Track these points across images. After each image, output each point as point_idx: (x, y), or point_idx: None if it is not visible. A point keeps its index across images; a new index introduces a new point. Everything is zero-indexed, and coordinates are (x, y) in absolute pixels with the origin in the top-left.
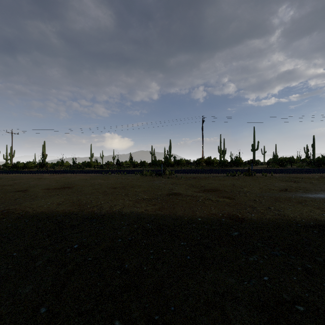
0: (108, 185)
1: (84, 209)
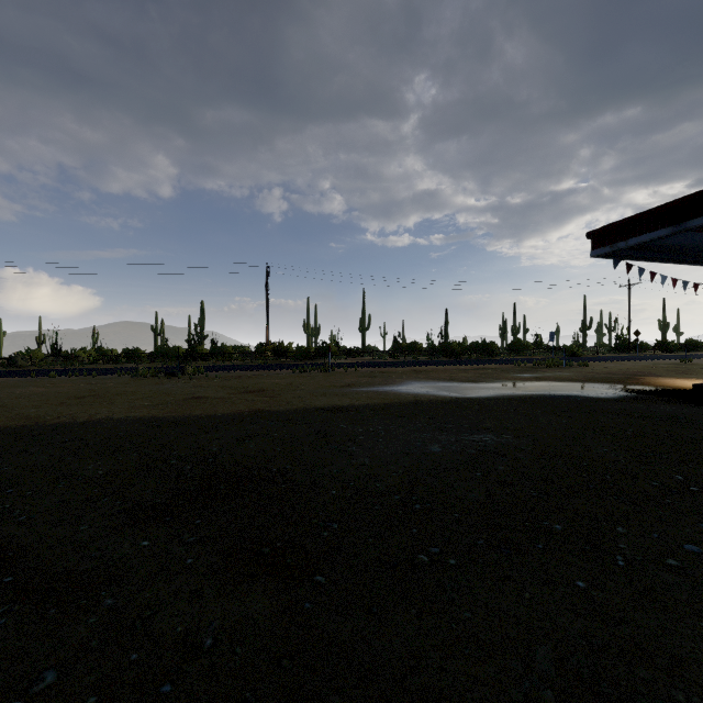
0: (63, 394)
1: (44, 421)
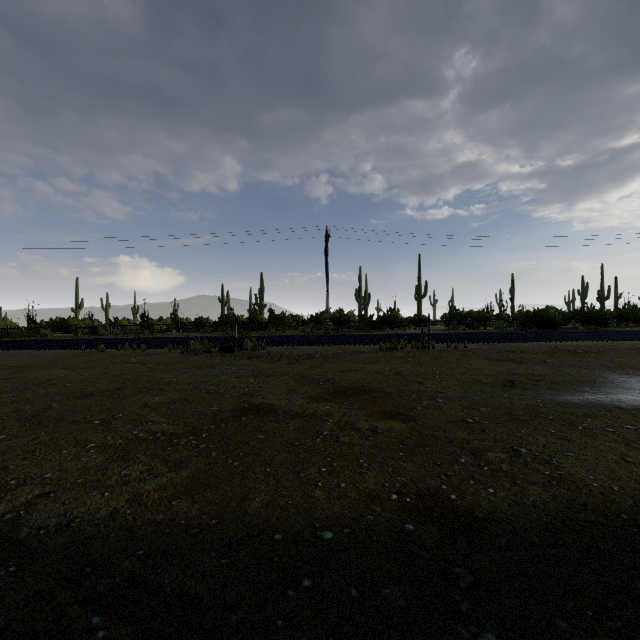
0: (73, 384)
1: None
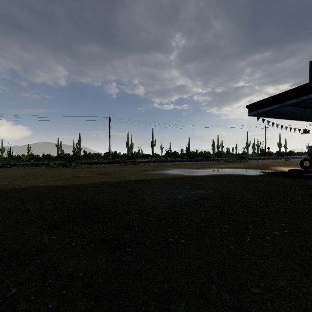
0: (14, 175)
1: (6, 187)
